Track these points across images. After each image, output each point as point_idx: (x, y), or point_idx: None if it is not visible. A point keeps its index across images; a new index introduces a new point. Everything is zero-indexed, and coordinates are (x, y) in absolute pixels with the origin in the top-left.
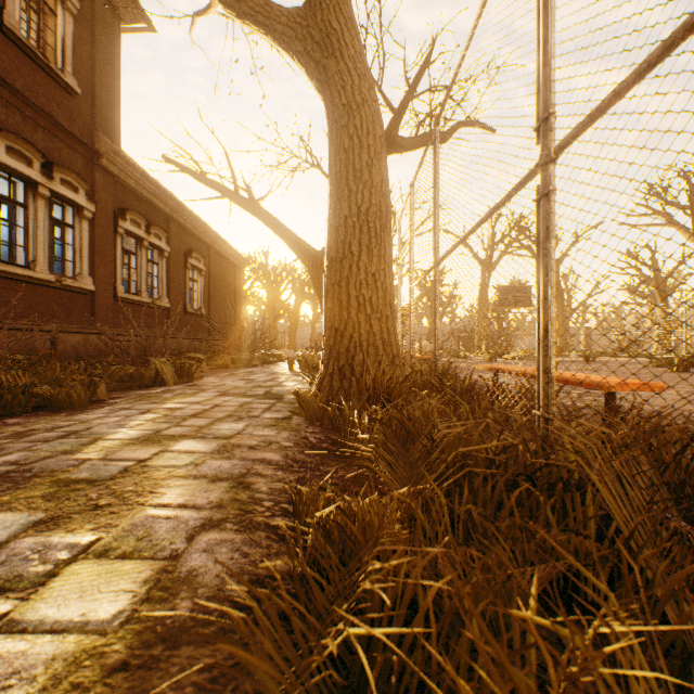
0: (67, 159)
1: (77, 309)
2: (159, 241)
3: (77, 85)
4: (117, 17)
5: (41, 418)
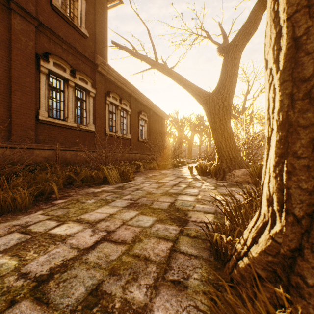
0: (83, 69)
1: (87, 140)
2: (126, 107)
3: (87, 33)
4: (106, 0)
5: None
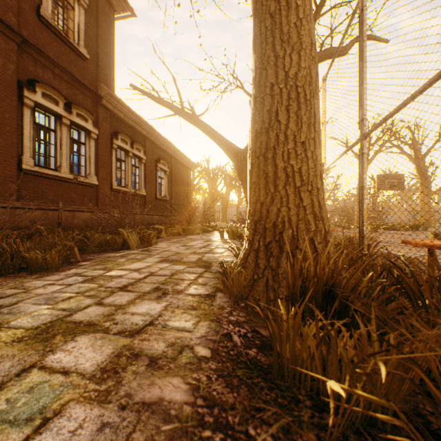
0: (81, 101)
1: (87, 196)
2: (139, 152)
3: (87, 53)
4: (112, 10)
5: (15, 279)
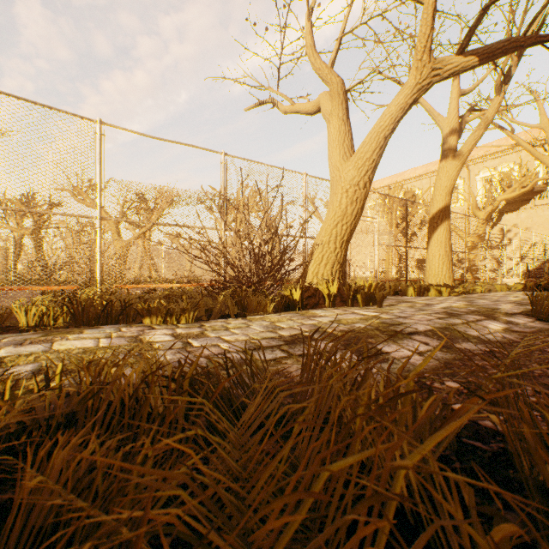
0: None
1: None
2: None
3: None
4: None
5: None
